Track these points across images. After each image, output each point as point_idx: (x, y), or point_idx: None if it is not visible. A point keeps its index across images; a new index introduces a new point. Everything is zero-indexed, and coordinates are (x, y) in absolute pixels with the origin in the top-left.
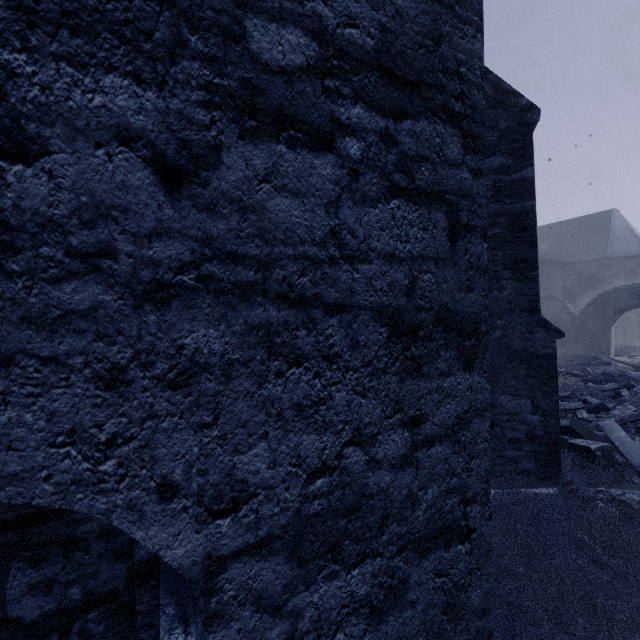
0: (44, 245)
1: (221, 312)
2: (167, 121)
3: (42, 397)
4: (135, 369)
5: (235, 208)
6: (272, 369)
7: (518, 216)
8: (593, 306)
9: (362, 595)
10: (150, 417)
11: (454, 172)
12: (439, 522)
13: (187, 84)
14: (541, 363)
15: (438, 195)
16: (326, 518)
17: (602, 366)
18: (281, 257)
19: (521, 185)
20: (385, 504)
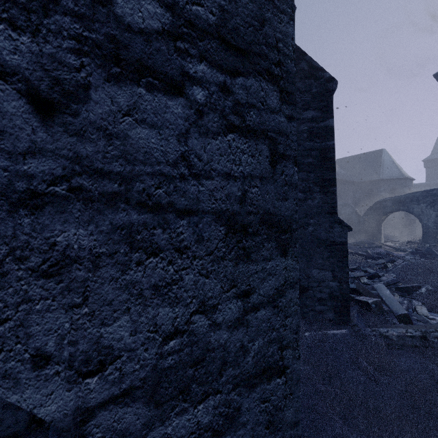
0: None
1: (90, 216)
2: (41, 62)
3: None
4: (10, 263)
5: (102, 134)
6: (133, 259)
7: (324, 151)
8: (371, 210)
9: (206, 423)
10: (25, 301)
11: (274, 117)
12: (263, 364)
13: (59, 34)
14: (338, 248)
15: (262, 132)
16: (178, 369)
17: (376, 248)
18: (141, 174)
19: (325, 130)
20: (223, 355)
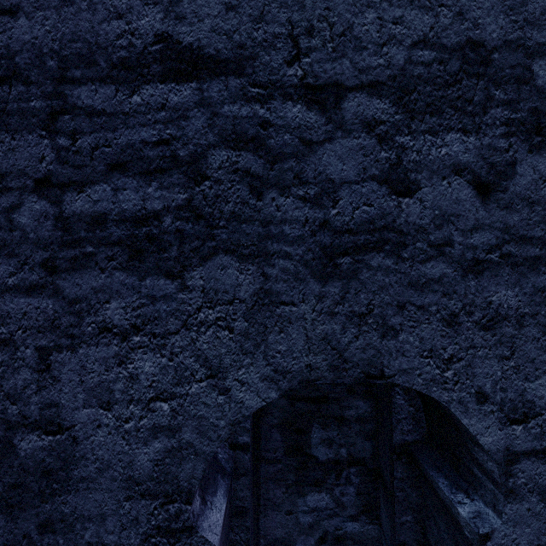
0: (417, 242)
1: (515, 279)
2: (481, 153)
3: (417, 328)
4: (462, 315)
5: (525, 204)
6: None
7: None
8: None
9: None
10: (471, 347)
11: None
12: None
13: (493, 125)
14: None
15: None
16: None
17: None
18: None
19: None
20: None
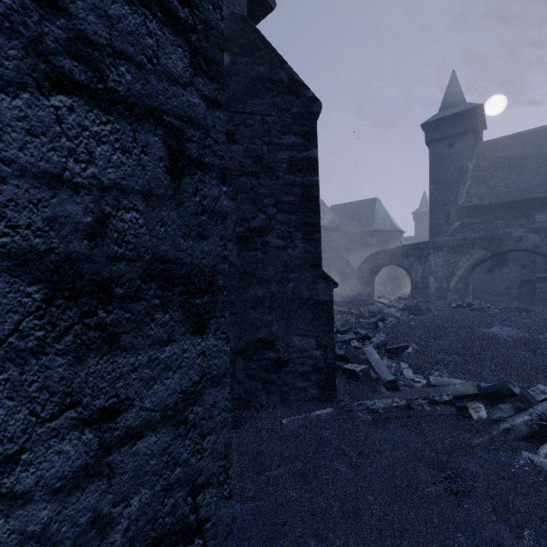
0: None
1: None
2: None
3: None
4: None
5: None
6: None
7: (307, 188)
8: (365, 264)
9: None
10: None
11: (178, 91)
12: (152, 534)
13: None
14: (323, 308)
15: (151, 112)
16: None
17: (369, 306)
18: None
19: (309, 162)
20: None
